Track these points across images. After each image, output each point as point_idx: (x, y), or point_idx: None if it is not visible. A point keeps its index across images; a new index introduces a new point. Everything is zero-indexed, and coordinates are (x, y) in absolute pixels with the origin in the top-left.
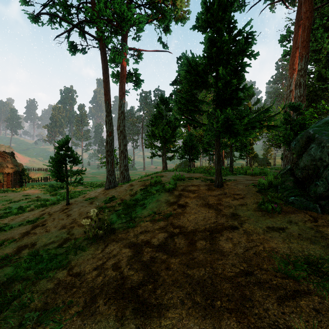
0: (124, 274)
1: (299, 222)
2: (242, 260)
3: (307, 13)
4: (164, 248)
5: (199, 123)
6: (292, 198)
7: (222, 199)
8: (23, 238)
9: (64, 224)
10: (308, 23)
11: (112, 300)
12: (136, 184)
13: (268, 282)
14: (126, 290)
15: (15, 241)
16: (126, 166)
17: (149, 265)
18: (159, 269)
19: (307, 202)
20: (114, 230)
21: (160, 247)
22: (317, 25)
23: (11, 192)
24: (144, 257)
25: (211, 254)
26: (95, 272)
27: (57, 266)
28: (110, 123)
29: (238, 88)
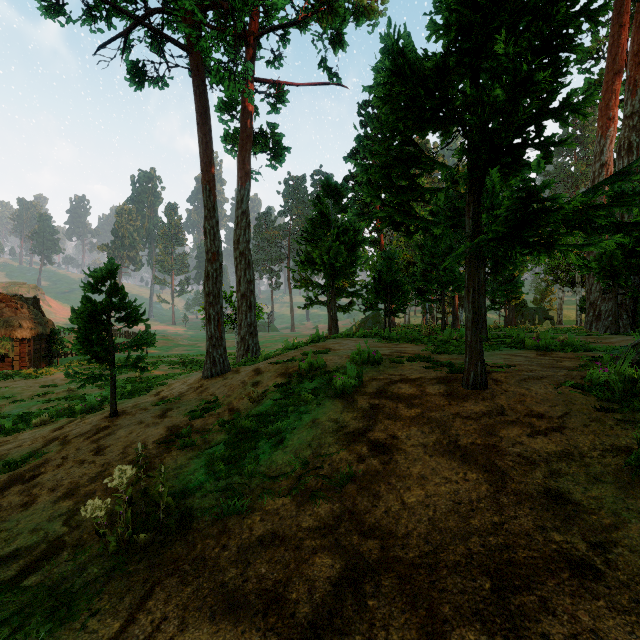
0: None
1: None
2: None
3: None
4: None
5: (422, 220)
6: None
7: (498, 430)
8: None
9: (77, 480)
10: None
11: None
12: (268, 370)
13: None
14: None
15: None
16: (251, 327)
17: None
18: None
19: None
20: (190, 517)
21: None
22: None
23: (21, 378)
24: None
25: None
26: None
27: None
28: (215, 233)
29: (545, 111)
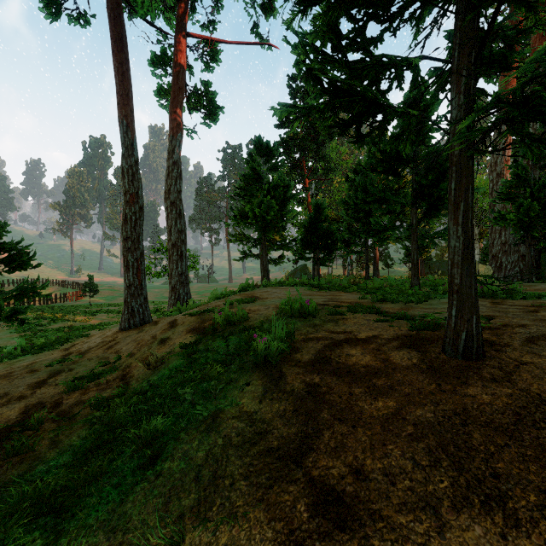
0: None
1: None
2: None
3: None
4: None
5: (384, 101)
6: None
7: None
8: None
9: None
10: None
11: None
12: (183, 322)
13: None
14: None
15: None
16: (182, 276)
17: None
18: None
19: None
20: None
21: None
22: None
23: None
24: None
25: None
26: None
27: None
28: (133, 172)
29: None
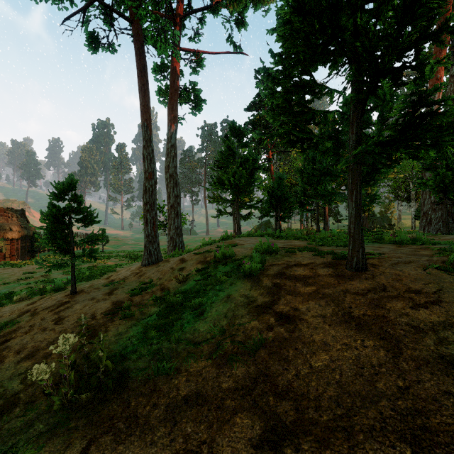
0: None
1: None
2: None
3: None
4: None
5: (314, 136)
6: None
7: (384, 303)
8: None
9: (38, 344)
10: None
11: None
12: (191, 259)
13: None
14: None
15: None
16: (178, 229)
17: None
18: None
19: None
20: (126, 377)
21: None
22: None
23: (10, 267)
24: None
25: None
26: None
27: None
28: (151, 158)
29: (425, 35)
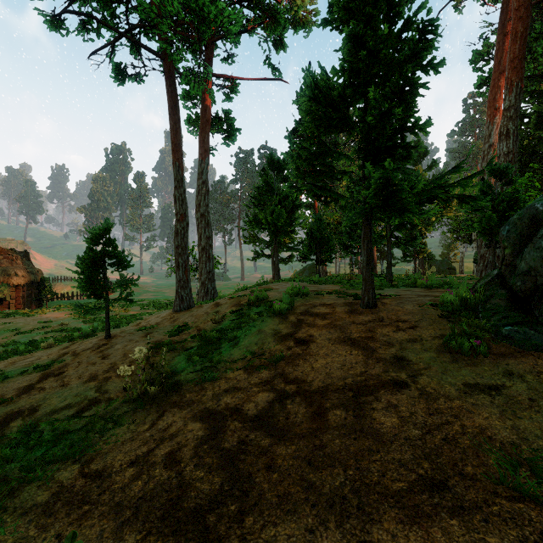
0: (185, 477)
1: (527, 375)
2: (420, 455)
3: (521, 10)
4: (266, 423)
5: (333, 193)
6: (507, 328)
7: (376, 329)
8: (19, 398)
9: (95, 372)
10: (522, 27)
11: (154, 537)
12: (226, 303)
13: (480, 509)
14: (184, 513)
15: (5, 404)
16: (210, 274)
17: (235, 459)
18: (253, 467)
19: (538, 336)
20: (180, 384)
21: (258, 421)
22: (536, 34)
23: (21, 316)
24: (226, 442)
25: (357, 439)
26: (132, 470)
27: (65, 454)
28: (182, 199)
29: (405, 127)
